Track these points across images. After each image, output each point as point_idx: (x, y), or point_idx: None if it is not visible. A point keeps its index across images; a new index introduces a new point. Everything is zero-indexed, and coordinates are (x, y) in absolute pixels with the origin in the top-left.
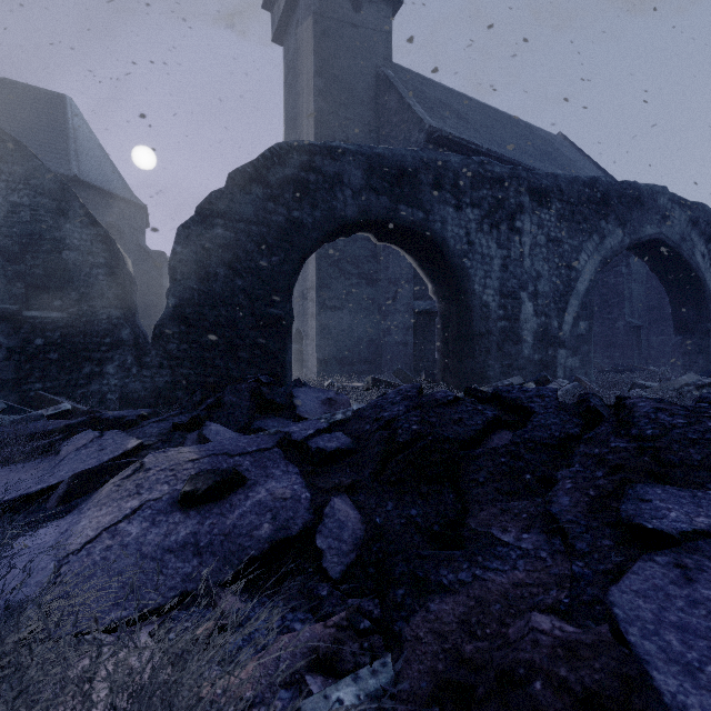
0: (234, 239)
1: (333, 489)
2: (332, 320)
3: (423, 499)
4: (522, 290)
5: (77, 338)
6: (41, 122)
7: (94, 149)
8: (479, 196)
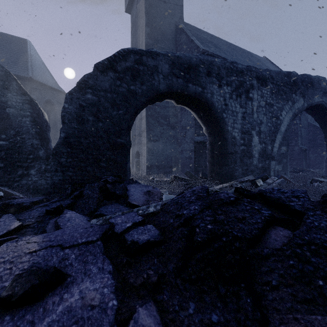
0: (98, 100)
1: (141, 286)
2: (154, 146)
3: (222, 301)
4: (253, 130)
5: (14, 155)
6: (15, 52)
7: (40, 65)
8: (230, 80)
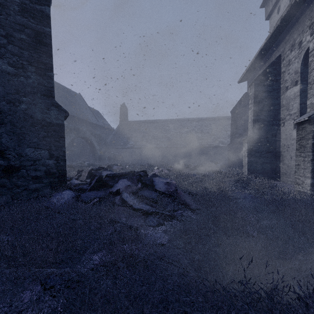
0: None
1: None
2: None
3: None
4: None
5: None
6: None
7: None
8: None
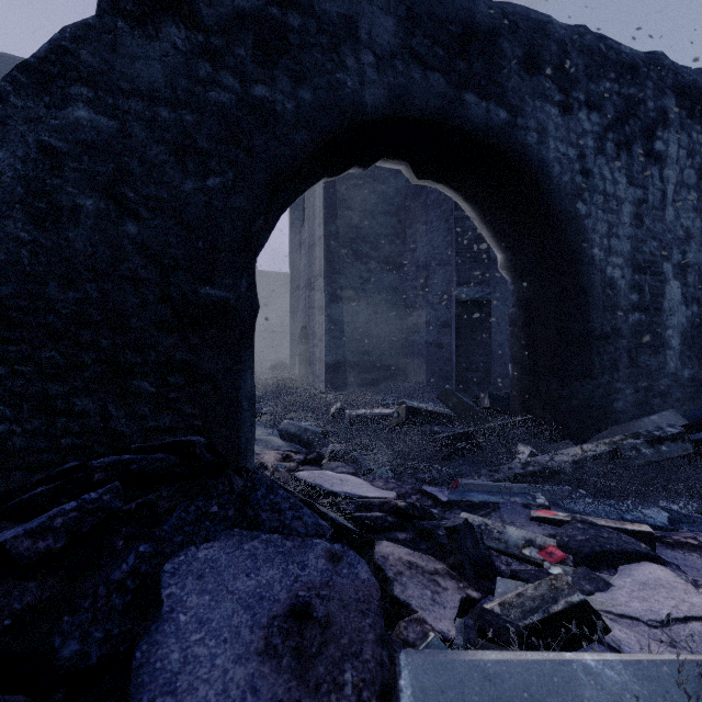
0: (119, 133)
1: None
2: (345, 315)
3: None
4: (665, 259)
5: None
6: None
7: None
8: (599, 90)
